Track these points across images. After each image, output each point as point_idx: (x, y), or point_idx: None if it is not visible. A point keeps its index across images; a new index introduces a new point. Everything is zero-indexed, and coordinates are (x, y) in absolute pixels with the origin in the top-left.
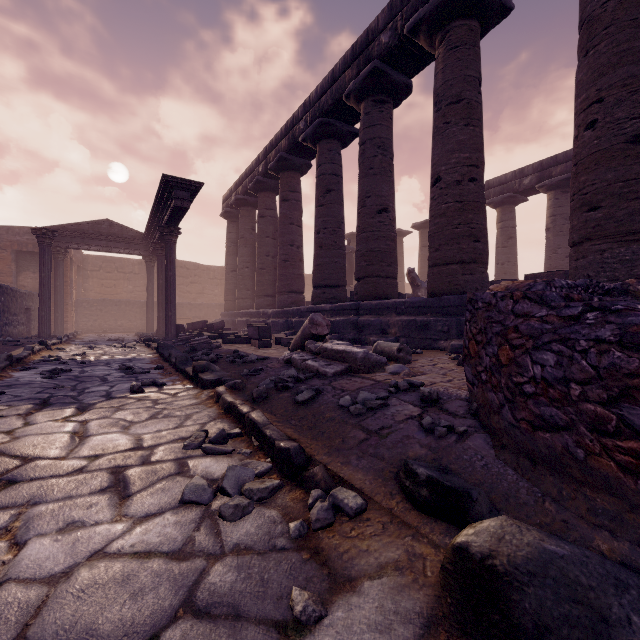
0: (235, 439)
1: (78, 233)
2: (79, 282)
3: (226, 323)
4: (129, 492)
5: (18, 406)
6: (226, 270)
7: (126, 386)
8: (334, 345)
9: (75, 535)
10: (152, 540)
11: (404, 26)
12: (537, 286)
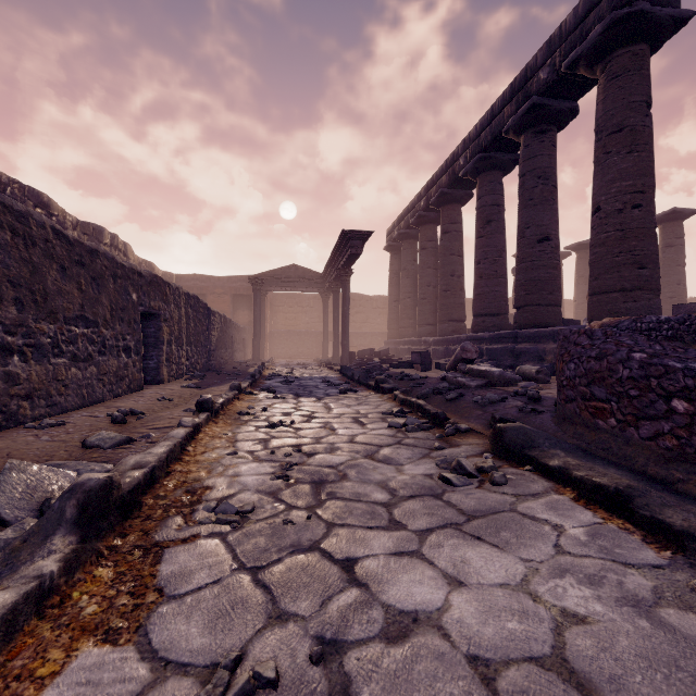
0: (408, 414)
1: (274, 278)
2: (270, 316)
3: (389, 351)
4: (364, 423)
5: (287, 395)
6: (389, 301)
7: (334, 391)
8: (479, 366)
9: (351, 430)
10: (381, 433)
11: (562, 62)
12: (624, 322)
